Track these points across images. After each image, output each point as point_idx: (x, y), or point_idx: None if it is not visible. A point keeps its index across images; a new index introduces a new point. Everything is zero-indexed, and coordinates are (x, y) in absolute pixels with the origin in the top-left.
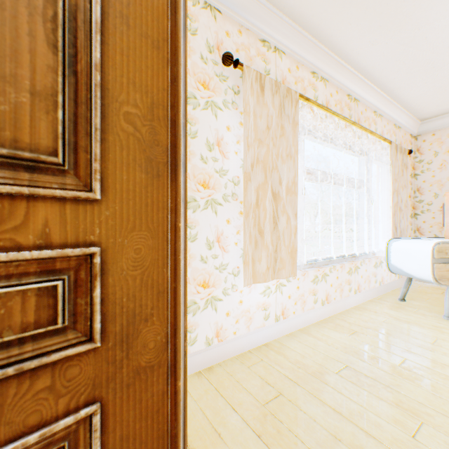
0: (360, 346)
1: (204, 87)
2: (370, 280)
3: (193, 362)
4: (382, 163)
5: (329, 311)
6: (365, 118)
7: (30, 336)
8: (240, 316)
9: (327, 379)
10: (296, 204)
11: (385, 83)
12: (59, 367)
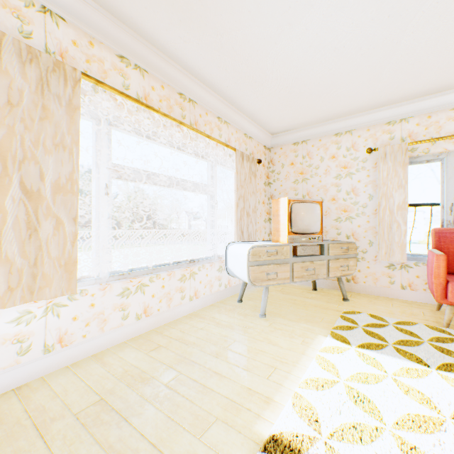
0: (146, 366)
1: None
2: (212, 285)
3: None
4: (233, 170)
5: (149, 325)
6: (206, 122)
7: None
8: None
9: (54, 427)
10: (76, 206)
11: (221, 89)
12: None
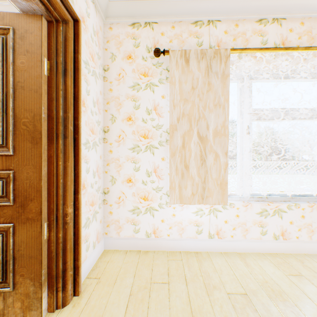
0: (285, 288)
1: (145, 76)
2: None
3: (136, 243)
4: None
5: (286, 248)
6: None
7: None
8: (173, 225)
9: (214, 293)
10: (226, 144)
11: None
12: (2, 208)
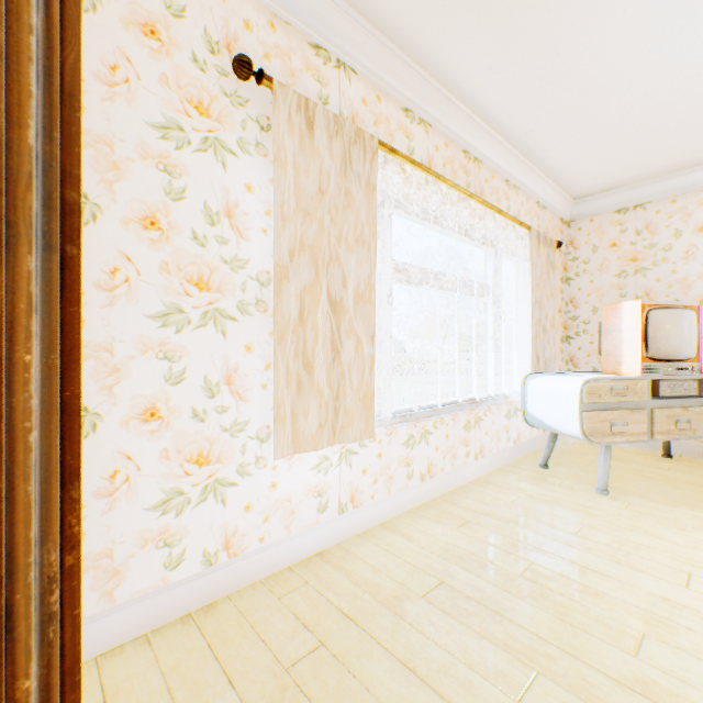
0: (469, 547)
1: (200, 112)
2: (499, 438)
3: (176, 598)
4: (519, 260)
5: (433, 490)
6: (492, 189)
7: None
8: (272, 510)
9: (407, 608)
10: (373, 320)
11: (519, 137)
12: None
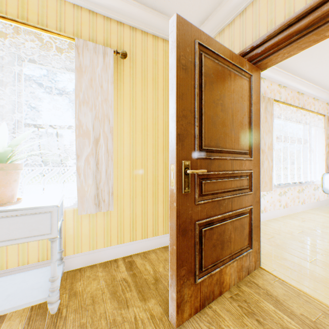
0: (307, 226)
1: None
2: (310, 198)
3: None
4: (318, 127)
5: (287, 212)
6: (308, 103)
7: (244, 188)
8: None
9: (293, 234)
10: (272, 155)
11: (320, 83)
12: (247, 196)
